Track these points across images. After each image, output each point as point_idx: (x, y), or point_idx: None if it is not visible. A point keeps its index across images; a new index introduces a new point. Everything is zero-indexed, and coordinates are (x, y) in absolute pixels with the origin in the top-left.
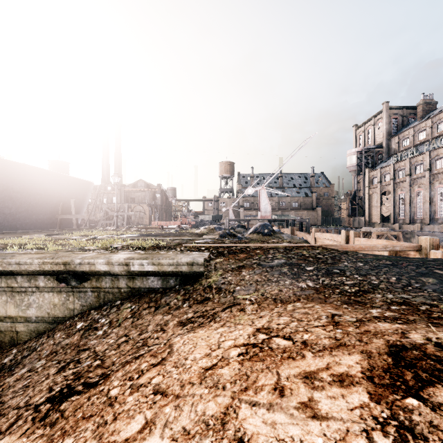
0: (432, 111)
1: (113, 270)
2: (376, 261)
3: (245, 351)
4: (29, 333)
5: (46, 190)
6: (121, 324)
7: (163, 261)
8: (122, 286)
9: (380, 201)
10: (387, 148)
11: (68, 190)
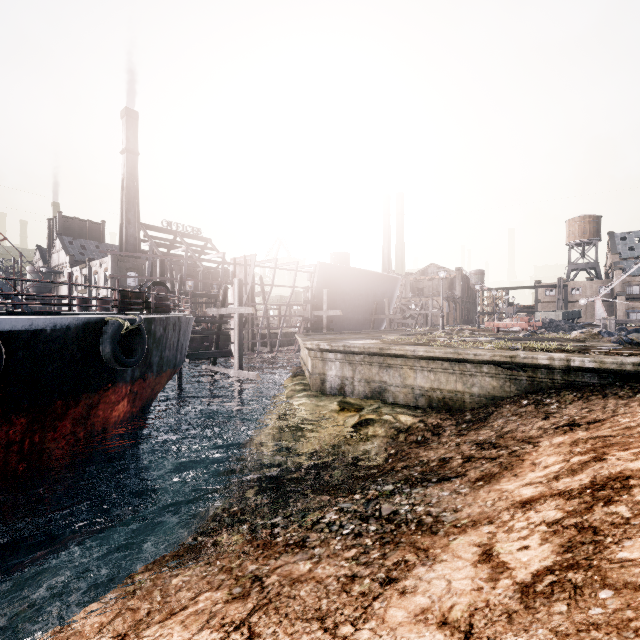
0: None
1: (553, 365)
2: None
3: None
4: (473, 404)
5: (366, 291)
6: (572, 403)
7: (605, 360)
8: (557, 378)
9: None
10: None
11: (381, 289)
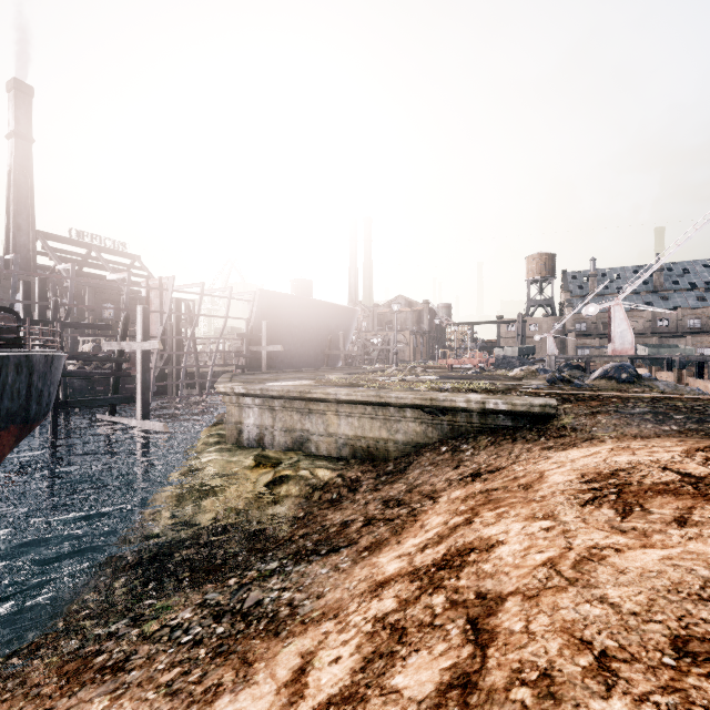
0: None
1: (470, 407)
2: None
3: (611, 450)
4: (397, 453)
5: (318, 323)
6: (485, 449)
7: (516, 402)
8: (475, 422)
9: None
10: None
11: (336, 321)
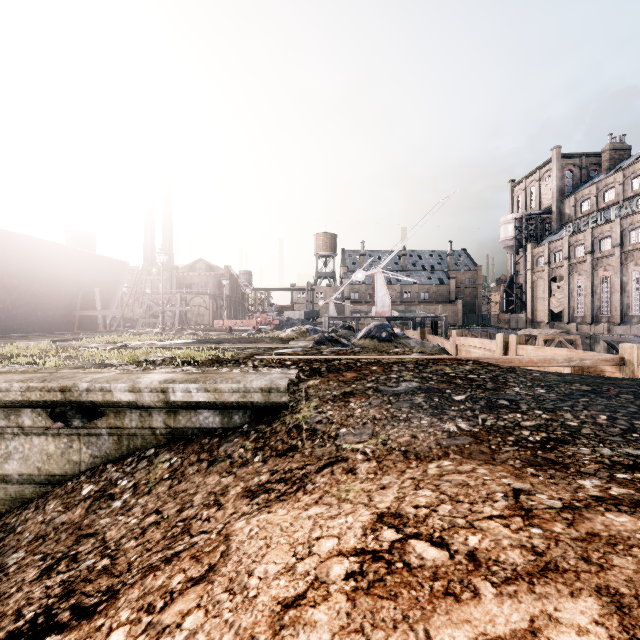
0: (624, 160)
1: (142, 401)
2: (564, 385)
3: (358, 568)
4: (8, 500)
5: (58, 274)
6: (152, 491)
7: (221, 385)
8: (158, 426)
9: (548, 291)
10: (558, 214)
11: (92, 274)
